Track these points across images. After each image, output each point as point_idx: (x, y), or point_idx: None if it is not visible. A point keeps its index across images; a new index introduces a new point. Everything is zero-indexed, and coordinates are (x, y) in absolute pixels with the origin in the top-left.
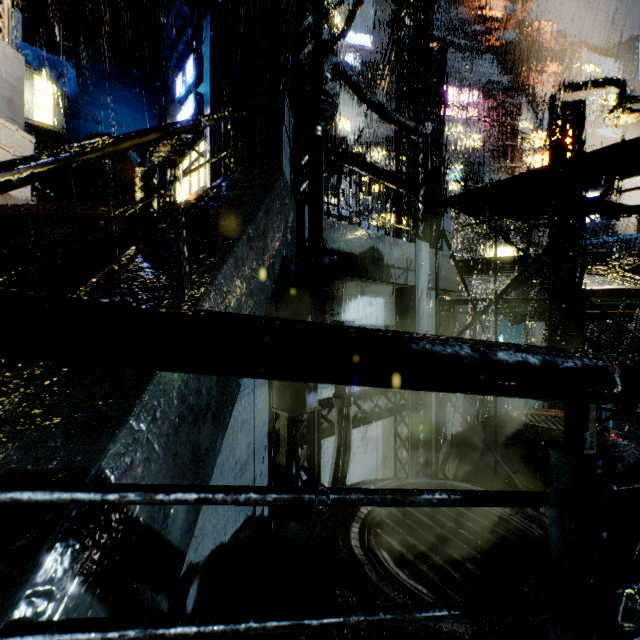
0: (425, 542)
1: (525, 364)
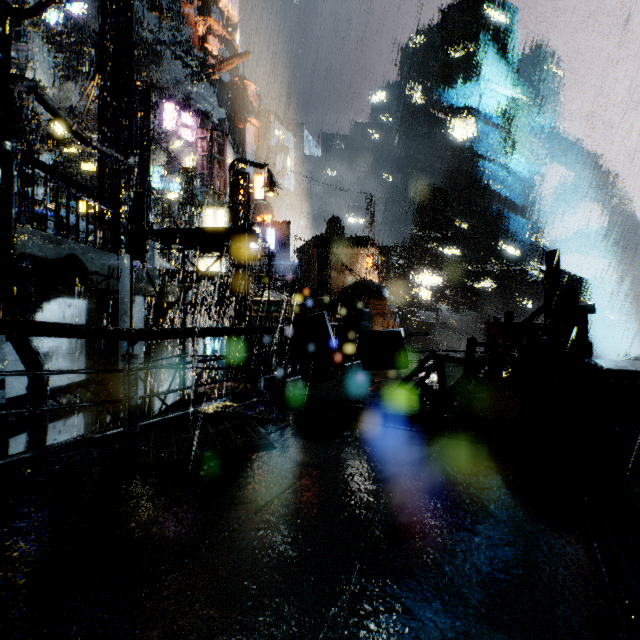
0: None
1: (108, 331)
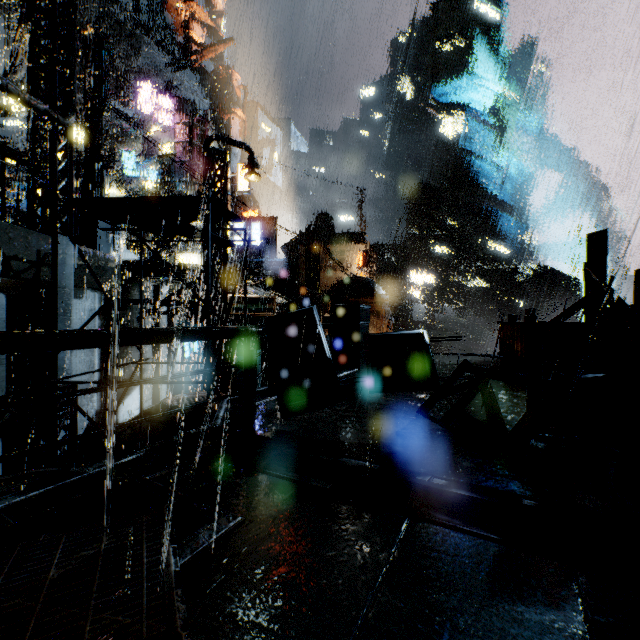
0: None
1: None
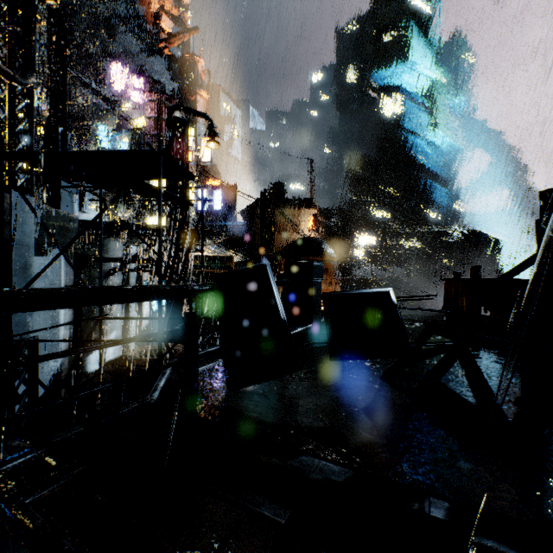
0: None
1: None
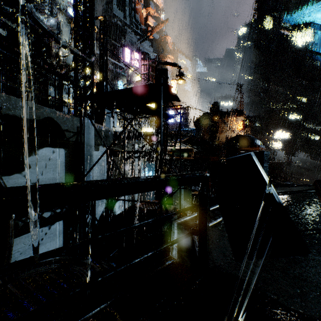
0: (0, 313)
1: None
